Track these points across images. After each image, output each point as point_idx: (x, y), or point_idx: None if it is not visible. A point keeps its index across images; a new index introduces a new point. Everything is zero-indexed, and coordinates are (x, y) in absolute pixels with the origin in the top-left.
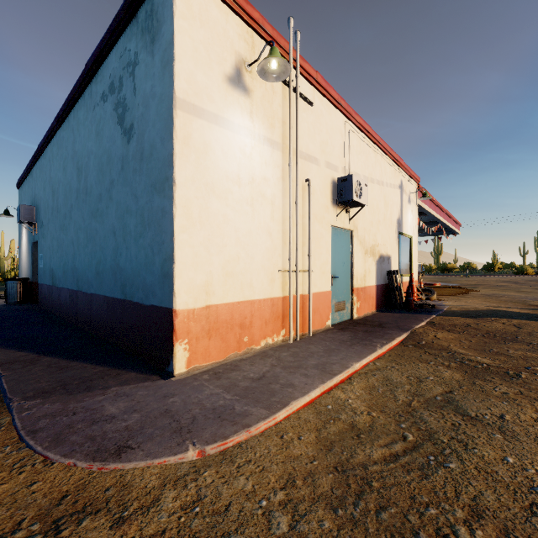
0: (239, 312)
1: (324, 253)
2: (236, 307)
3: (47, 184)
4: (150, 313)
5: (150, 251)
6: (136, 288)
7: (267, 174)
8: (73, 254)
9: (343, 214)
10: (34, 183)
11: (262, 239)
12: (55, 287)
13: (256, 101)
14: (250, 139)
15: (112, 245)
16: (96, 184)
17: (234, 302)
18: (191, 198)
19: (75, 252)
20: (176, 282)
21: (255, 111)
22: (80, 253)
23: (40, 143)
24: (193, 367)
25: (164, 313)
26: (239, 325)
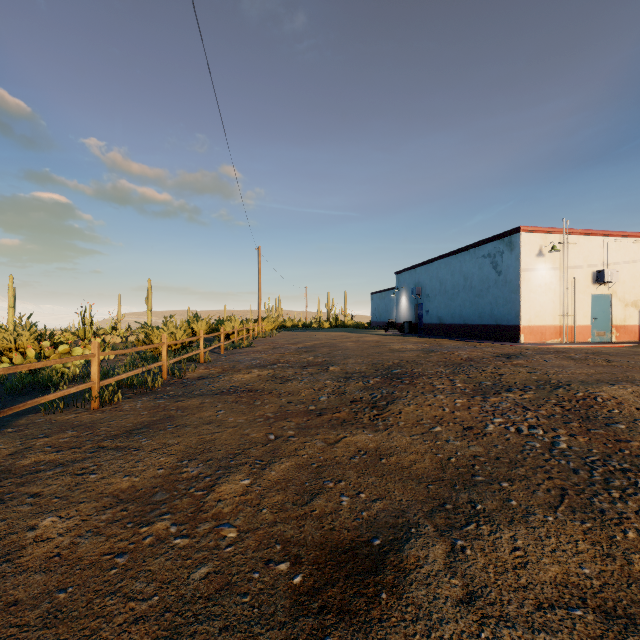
0: (540, 328)
1: (585, 307)
2: (539, 327)
3: (434, 279)
4: (510, 327)
5: (510, 310)
6: (503, 321)
7: (552, 280)
8: (460, 310)
9: (602, 287)
10: (418, 276)
11: (550, 304)
12: (442, 324)
13: (547, 257)
14: (544, 271)
15: (489, 307)
16: (478, 286)
17: (538, 325)
18: (525, 295)
19: (462, 309)
20: (521, 318)
21: (546, 260)
22: (466, 310)
23: (429, 260)
24: (525, 342)
25: (516, 327)
26: (540, 333)
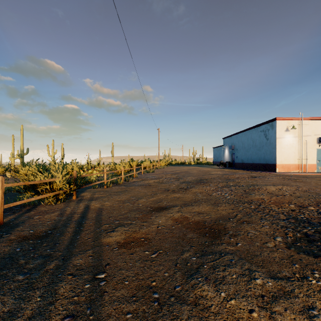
0: (287, 165)
1: (313, 155)
2: (286, 164)
3: (239, 141)
4: (272, 165)
5: (272, 156)
6: (269, 161)
7: (294, 142)
8: (251, 156)
9: None
10: (233, 140)
11: (292, 154)
12: (243, 163)
13: (291, 131)
14: (289, 138)
15: (263, 155)
16: (258, 145)
17: (286, 164)
18: (278, 149)
19: (251, 156)
20: (276, 160)
21: (290, 133)
22: (253, 156)
23: (237, 132)
24: (279, 172)
25: (274, 164)
26: (287, 167)
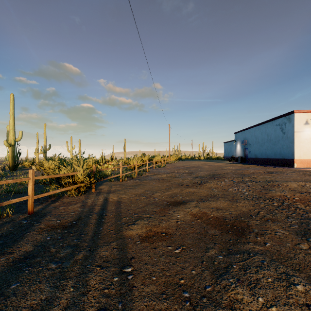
0: (306, 160)
1: None
2: (306, 160)
3: (253, 136)
4: (289, 160)
5: (289, 151)
6: (286, 156)
7: None
8: (265, 151)
9: None
10: (245, 134)
11: None
12: (257, 158)
13: None
14: (309, 132)
15: (279, 150)
16: (274, 139)
17: (305, 159)
18: (297, 144)
19: (266, 151)
20: (294, 155)
21: (310, 126)
22: (268, 151)
23: (250, 127)
24: (297, 167)
25: (292, 159)
26: (306, 163)
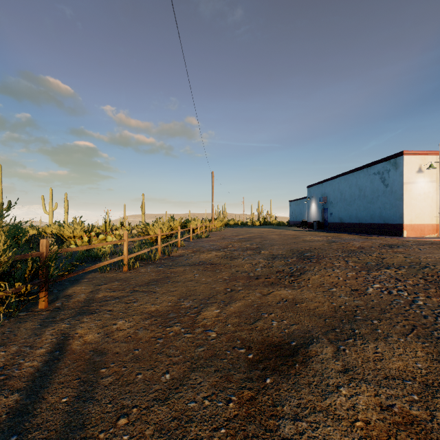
0: (420, 226)
1: None
2: (419, 225)
3: (336, 190)
4: (395, 225)
5: (395, 212)
6: (389, 220)
7: (430, 190)
8: (356, 213)
9: None
10: (324, 188)
11: (428, 208)
12: (342, 223)
13: (426, 173)
14: (423, 183)
15: (378, 211)
16: (370, 195)
17: (418, 224)
18: (407, 201)
19: (357, 212)
20: (403, 218)
21: (425, 175)
22: (360, 212)
23: (332, 177)
24: (407, 236)
25: (400, 225)
26: (420, 229)
